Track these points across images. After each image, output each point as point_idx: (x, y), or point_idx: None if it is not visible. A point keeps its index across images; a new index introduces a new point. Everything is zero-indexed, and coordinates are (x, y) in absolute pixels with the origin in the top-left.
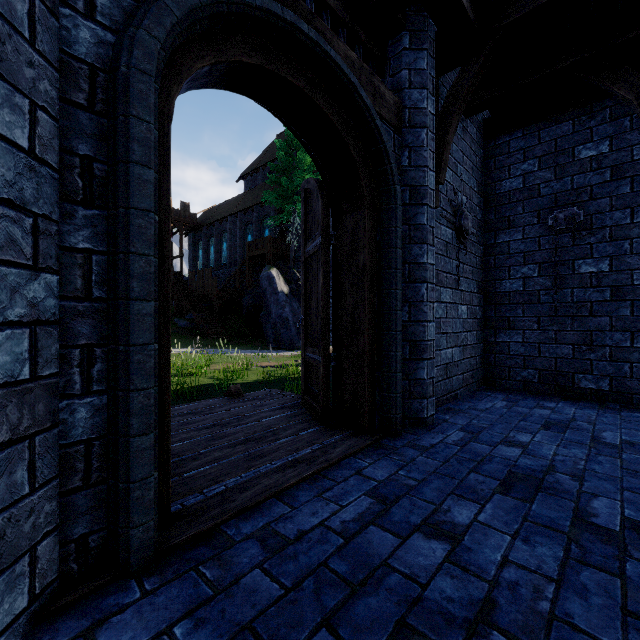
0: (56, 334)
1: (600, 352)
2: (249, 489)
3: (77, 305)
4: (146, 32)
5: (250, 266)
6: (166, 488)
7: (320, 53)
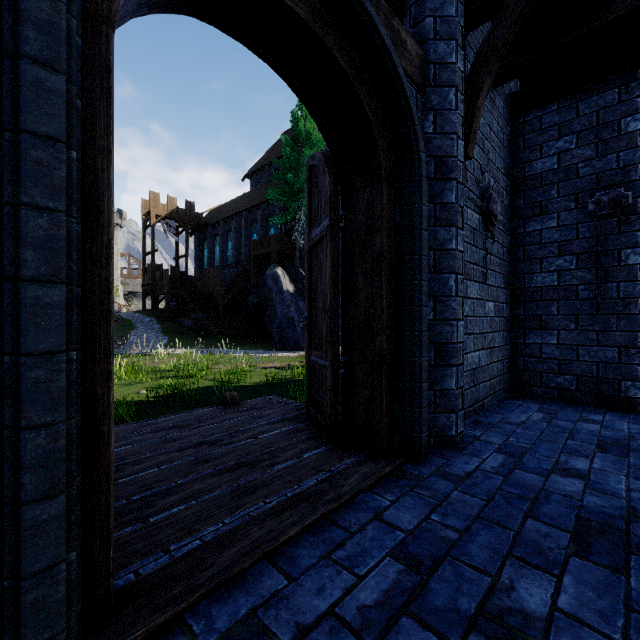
0: None
1: None
2: (232, 546)
3: None
4: None
5: (255, 265)
6: (104, 560)
7: None
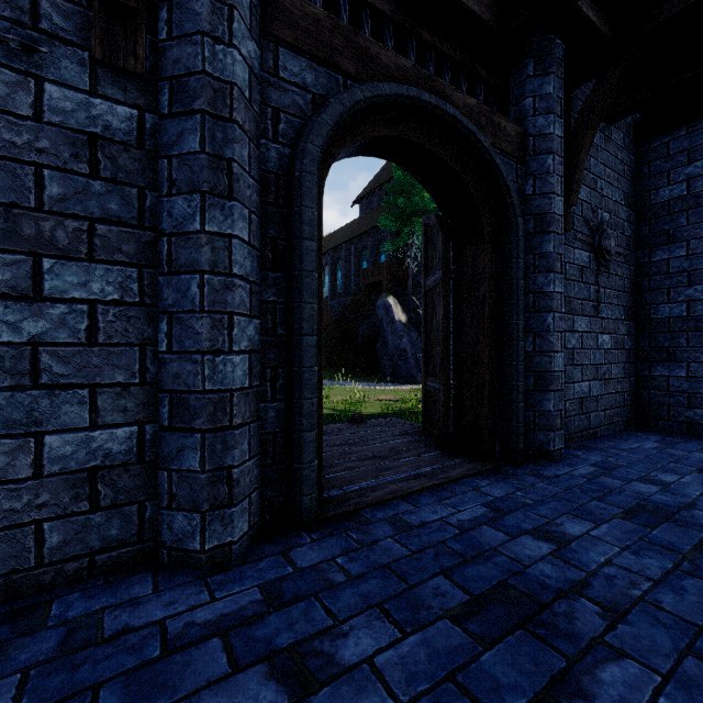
0: (259, 359)
1: None
2: (379, 490)
3: (268, 339)
4: (311, 144)
5: (365, 295)
6: (319, 477)
7: (440, 113)
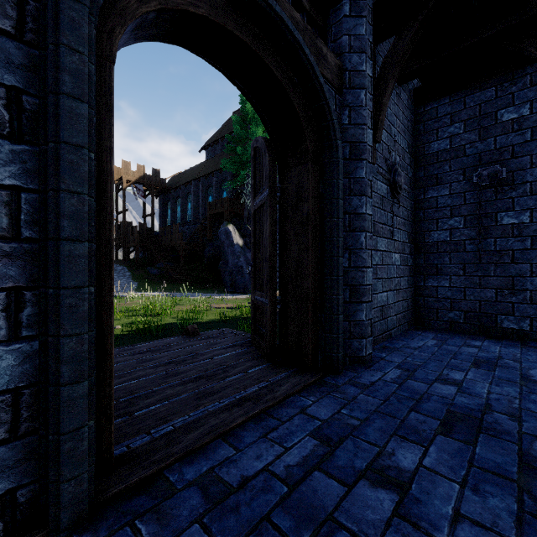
0: None
1: (521, 295)
2: (196, 429)
3: (3, 245)
4: None
5: (210, 222)
6: (108, 433)
7: (266, 7)
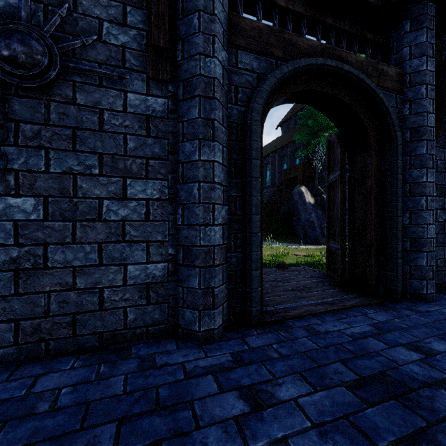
0: (227, 228)
1: None
2: (297, 309)
3: (232, 217)
4: (256, 104)
5: (285, 186)
6: (261, 298)
7: (338, 71)
